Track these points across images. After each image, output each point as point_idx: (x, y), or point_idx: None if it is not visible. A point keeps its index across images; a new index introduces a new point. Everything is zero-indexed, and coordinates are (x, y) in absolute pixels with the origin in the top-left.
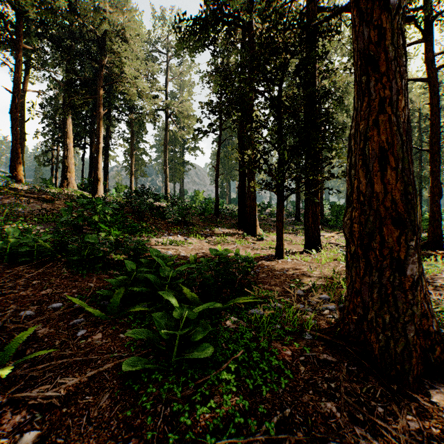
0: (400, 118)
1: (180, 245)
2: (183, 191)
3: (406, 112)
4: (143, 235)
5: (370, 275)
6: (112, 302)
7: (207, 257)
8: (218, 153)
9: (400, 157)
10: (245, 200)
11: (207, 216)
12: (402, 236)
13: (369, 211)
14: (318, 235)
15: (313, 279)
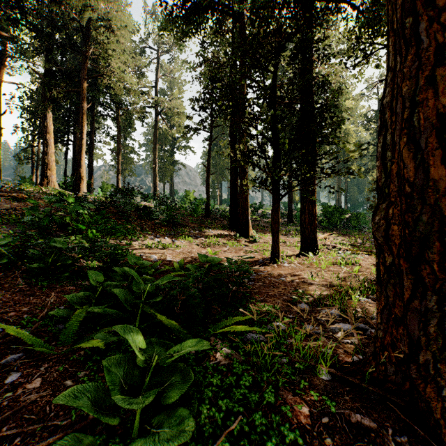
0: None
1: (166, 248)
2: (173, 191)
3: None
4: (127, 237)
5: (422, 298)
6: (67, 328)
7: (195, 262)
8: (209, 152)
9: None
10: (238, 200)
11: (197, 217)
12: None
13: (420, 206)
14: (314, 237)
15: (315, 288)
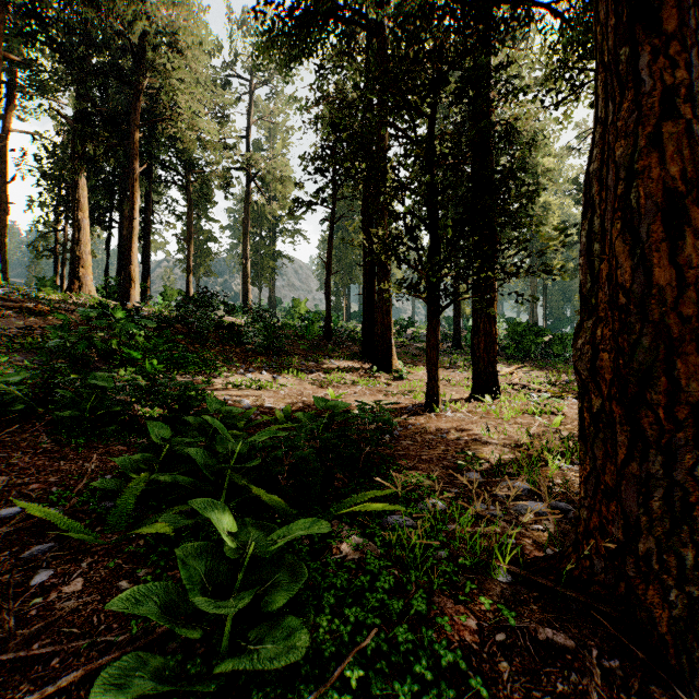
0: None
1: (264, 388)
2: (274, 301)
3: None
4: (203, 372)
5: (643, 459)
6: (118, 506)
7: (309, 410)
8: (330, 238)
9: None
10: (375, 314)
11: (312, 340)
12: None
13: (640, 325)
14: (494, 371)
15: (493, 450)
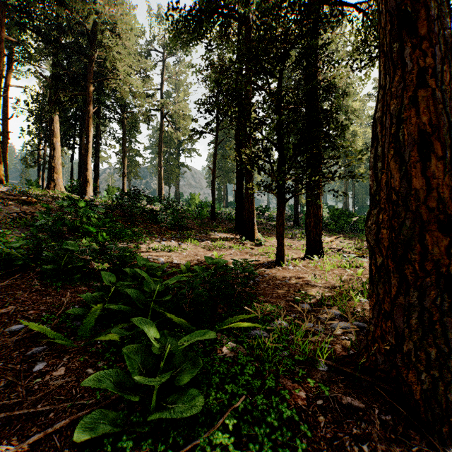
0: (445, 93)
1: (173, 251)
2: (178, 194)
3: (451, 86)
4: (134, 240)
5: (406, 294)
6: (84, 324)
7: (202, 265)
8: (214, 154)
9: (447, 144)
10: (243, 203)
11: (203, 220)
12: (451, 245)
13: (405, 213)
14: (319, 240)
15: (318, 290)
